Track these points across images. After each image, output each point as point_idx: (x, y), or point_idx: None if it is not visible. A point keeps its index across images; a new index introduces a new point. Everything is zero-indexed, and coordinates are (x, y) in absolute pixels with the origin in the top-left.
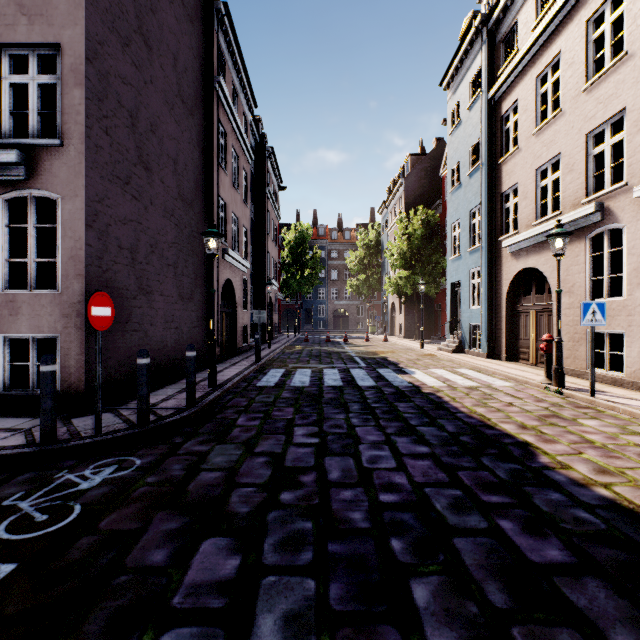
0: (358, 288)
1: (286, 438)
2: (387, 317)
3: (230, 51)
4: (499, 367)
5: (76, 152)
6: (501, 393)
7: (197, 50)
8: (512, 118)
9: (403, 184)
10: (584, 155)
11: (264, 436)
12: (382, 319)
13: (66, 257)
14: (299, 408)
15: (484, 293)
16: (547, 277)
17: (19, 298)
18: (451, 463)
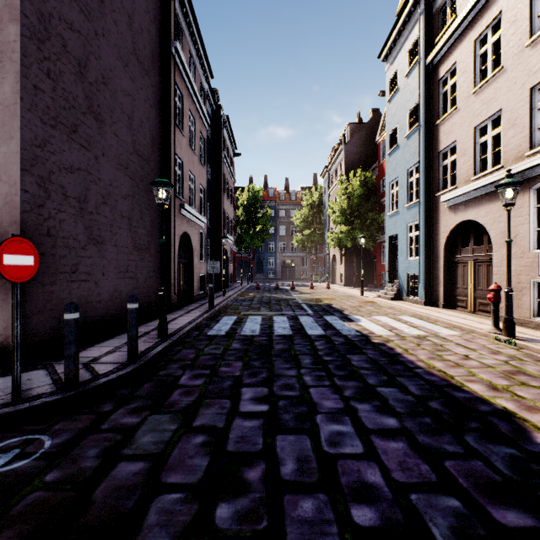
0: (303, 242)
1: (231, 404)
2: (329, 267)
3: (187, 22)
4: (440, 314)
5: (11, 92)
6: (452, 343)
7: (154, 15)
8: (450, 81)
9: (343, 150)
10: (528, 109)
11: (206, 401)
12: (324, 269)
13: (0, 203)
14: (248, 362)
15: (422, 245)
16: (487, 229)
17: None
18: (431, 446)
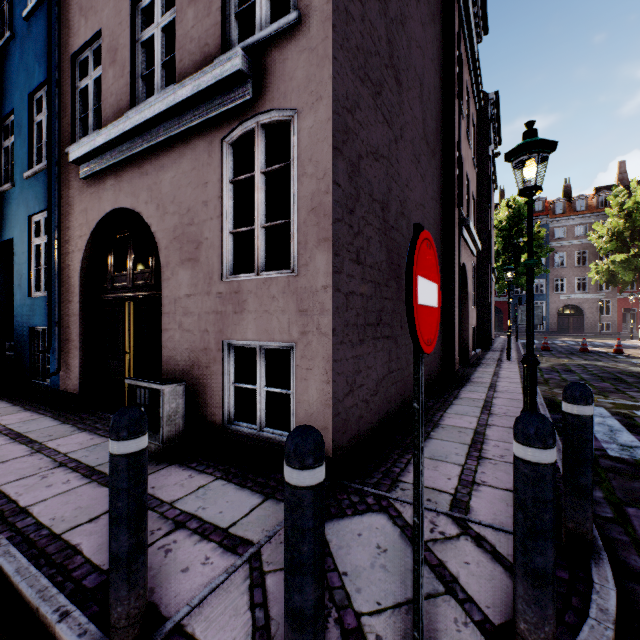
0: (609, 274)
1: None
2: None
3: None
4: None
5: (318, 22)
6: None
7: None
8: None
9: None
10: None
11: None
12: None
13: (304, 211)
14: None
15: None
16: None
17: (244, 286)
18: None
